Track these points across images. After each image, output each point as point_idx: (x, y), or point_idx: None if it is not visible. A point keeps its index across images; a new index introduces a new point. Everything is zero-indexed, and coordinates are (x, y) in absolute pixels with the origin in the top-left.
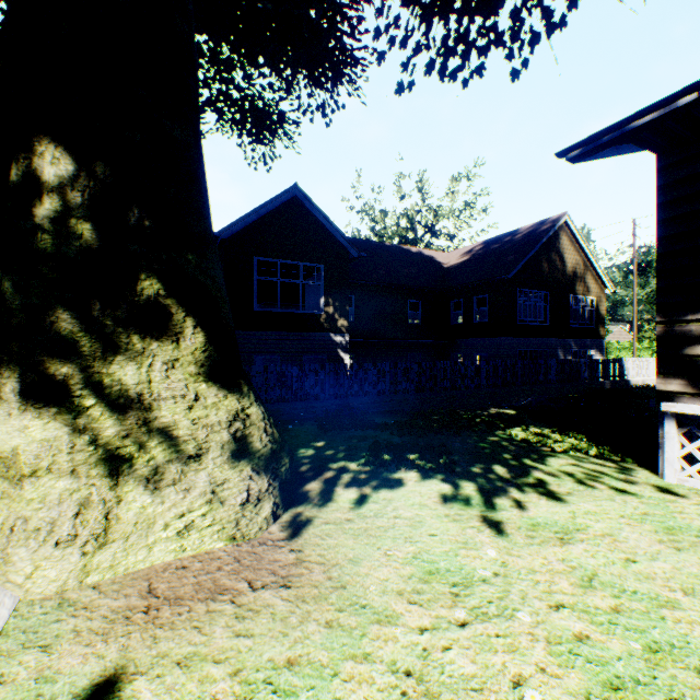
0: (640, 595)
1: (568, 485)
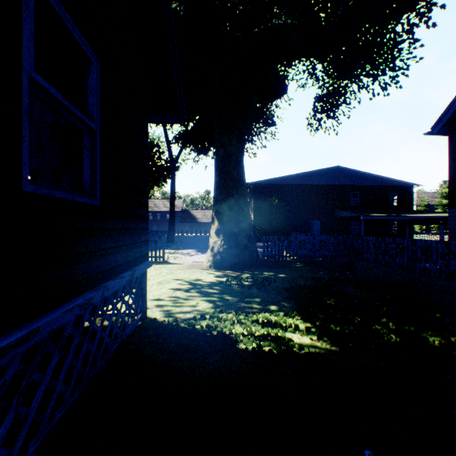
0: None
1: (179, 294)
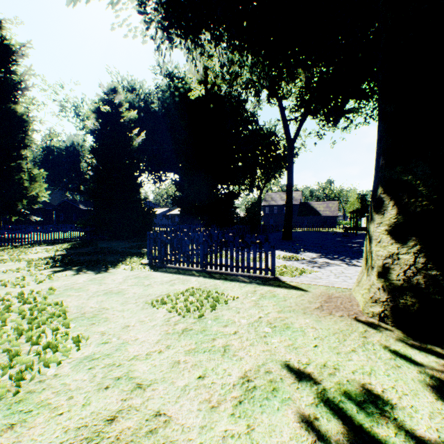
0: (202, 350)
1: None
